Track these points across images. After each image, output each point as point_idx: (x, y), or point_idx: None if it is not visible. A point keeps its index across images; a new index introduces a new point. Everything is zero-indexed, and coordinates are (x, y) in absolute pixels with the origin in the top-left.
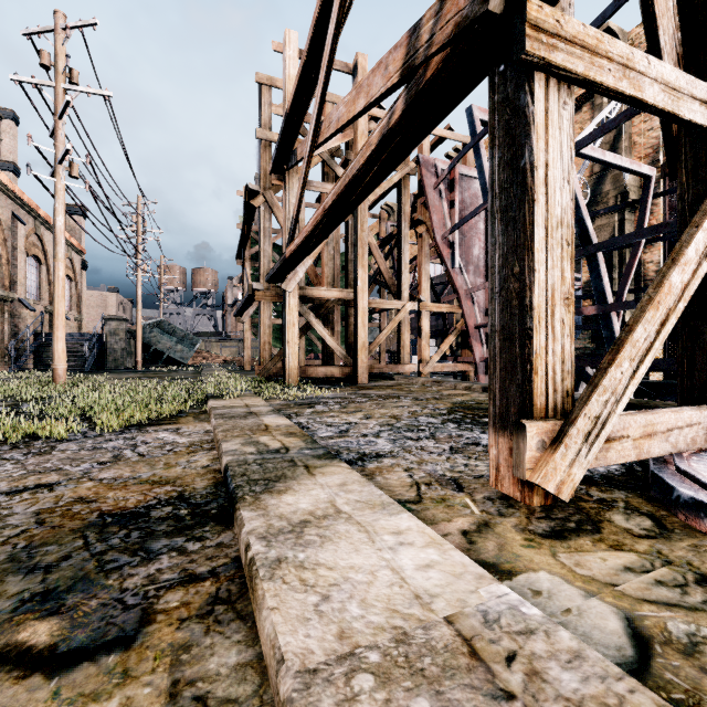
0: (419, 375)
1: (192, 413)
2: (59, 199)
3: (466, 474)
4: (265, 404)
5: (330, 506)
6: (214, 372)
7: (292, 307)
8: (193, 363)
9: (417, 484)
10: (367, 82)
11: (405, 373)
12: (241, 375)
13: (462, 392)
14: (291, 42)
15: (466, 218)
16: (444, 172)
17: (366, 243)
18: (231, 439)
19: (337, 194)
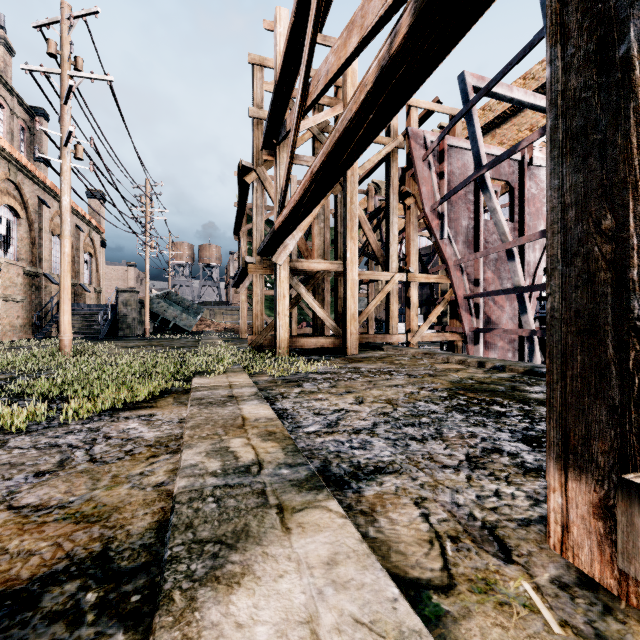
0: (407, 344)
1: (175, 392)
2: (64, 179)
3: (505, 516)
4: (250, 384)
5: (309, 638)
6: (212, 341)
7: (282, 279)
8: (197, 331)
9: (438, 538)
10: (361, 13)
11: (394, 343)
12: (236, 343)
13: (456, 367)
14: (281, 19)
15: (457, 187)
16: (434, 143)
17: (355, 215)
18: (197, 442)
19: (326, 154)
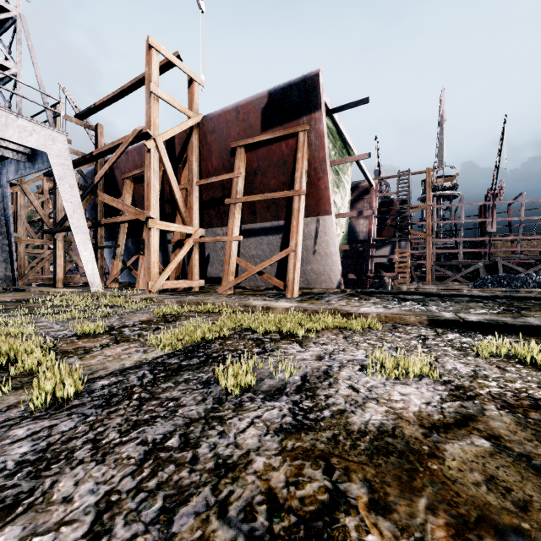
0: None
1: None
2: None
3: None
4: None
5: None
6: None
7: None
8: None
9: None
10: None
11: None
12: None
13: None
14: None
15: None
16: None
17: None
18: None
19: None
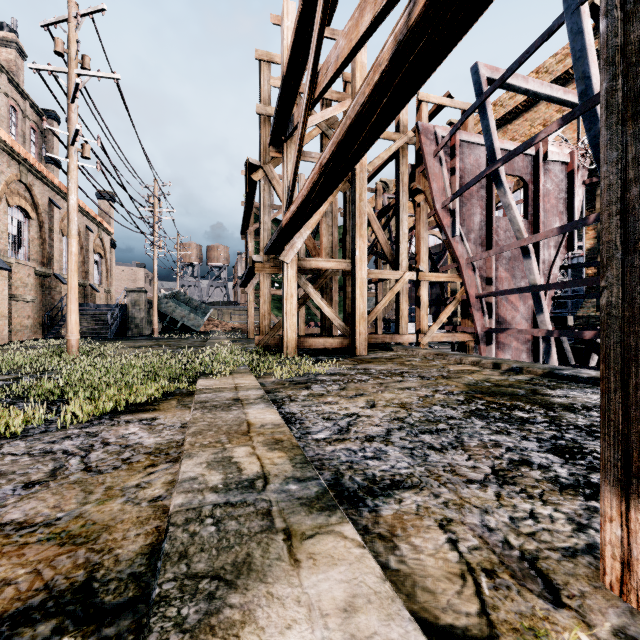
0: (417, 344)
1: (179, 394)
2: (72, 179)
3: (545, 544)
4: (256, 386)
5: None
6: (219, 341)
7: (290, 278)
8: (205, 330)
9: (470, 571)
10: None
11: (404, 344)
12: (244, 343)
13: (470, 368)
14: (289, 13)
15: (470, 183)
16: (445, 138)
17: (364, 213)
18: (198, 451)
19: (336, 144)
